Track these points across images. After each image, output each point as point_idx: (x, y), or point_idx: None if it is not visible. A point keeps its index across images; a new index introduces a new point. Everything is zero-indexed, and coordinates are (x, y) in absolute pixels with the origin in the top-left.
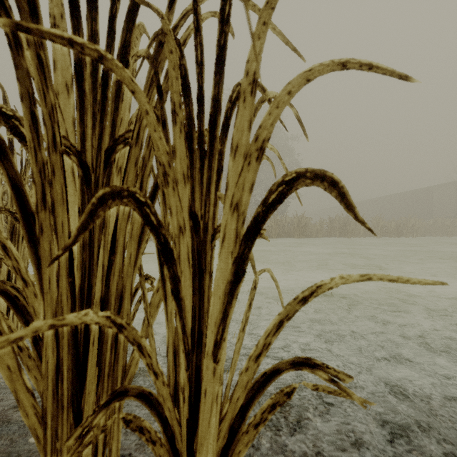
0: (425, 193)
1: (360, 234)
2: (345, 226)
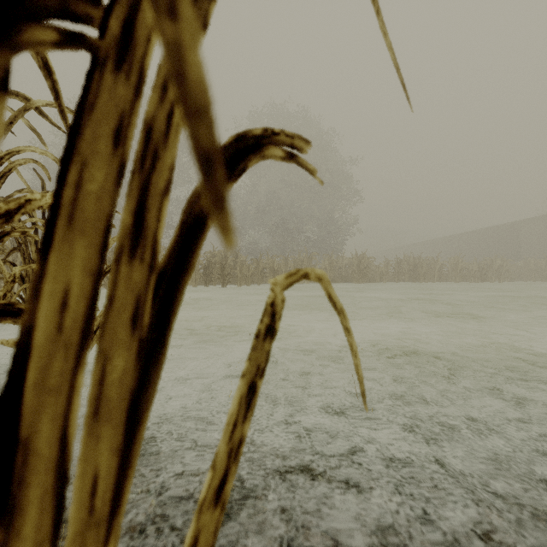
0: (513, 228)
1: (434, 278)
2: (416, 268)
